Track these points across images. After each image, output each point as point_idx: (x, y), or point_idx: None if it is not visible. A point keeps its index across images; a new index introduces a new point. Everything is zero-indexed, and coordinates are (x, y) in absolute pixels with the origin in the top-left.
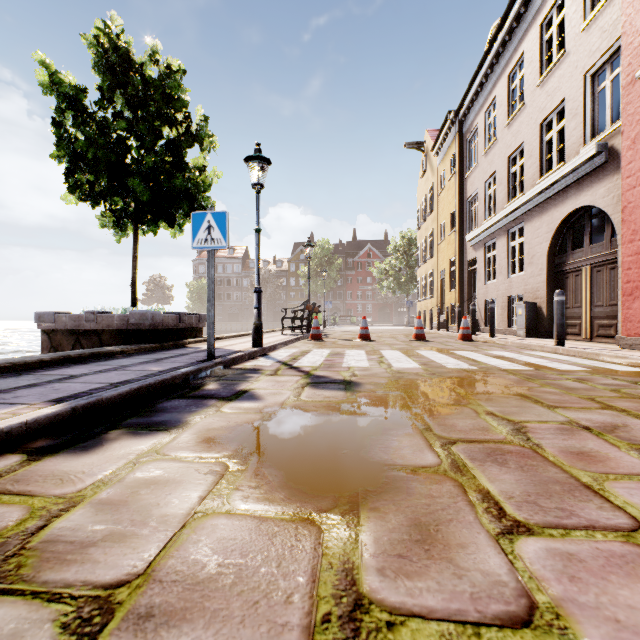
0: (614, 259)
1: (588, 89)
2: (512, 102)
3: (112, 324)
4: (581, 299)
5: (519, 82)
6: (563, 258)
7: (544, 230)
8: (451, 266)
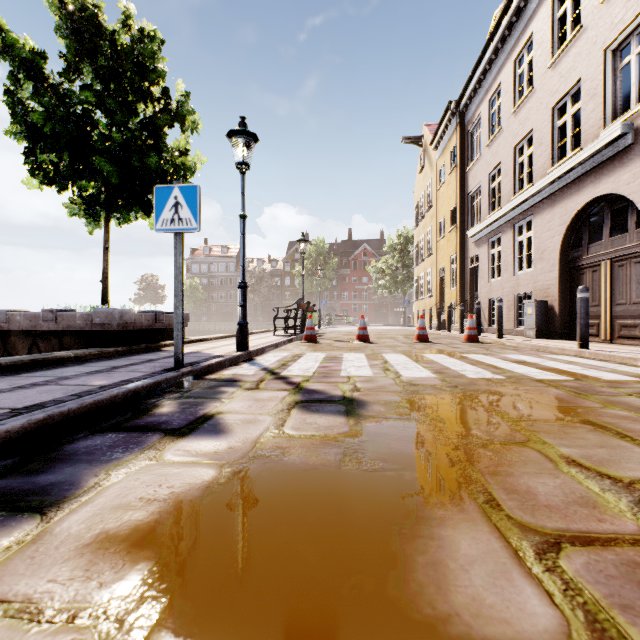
0: (639, 252)
1: (609, 66)
2: (519, 88)
3: (74, 324)
4: (599, 297)
5: (527, 66)
6: (578, 252)
7: (556, 222)
8: (451, 264)
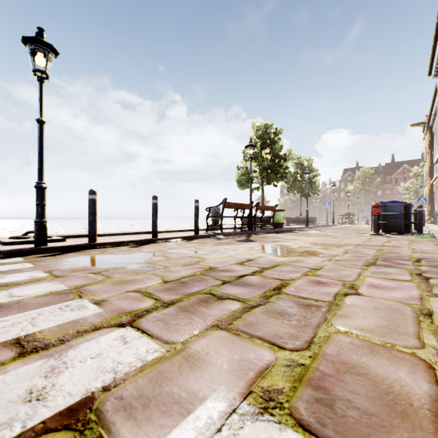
0: None
1: None
2: None
3: (301, 219)
4: None
5: None
6: None
7: None
8: (429, 193)
